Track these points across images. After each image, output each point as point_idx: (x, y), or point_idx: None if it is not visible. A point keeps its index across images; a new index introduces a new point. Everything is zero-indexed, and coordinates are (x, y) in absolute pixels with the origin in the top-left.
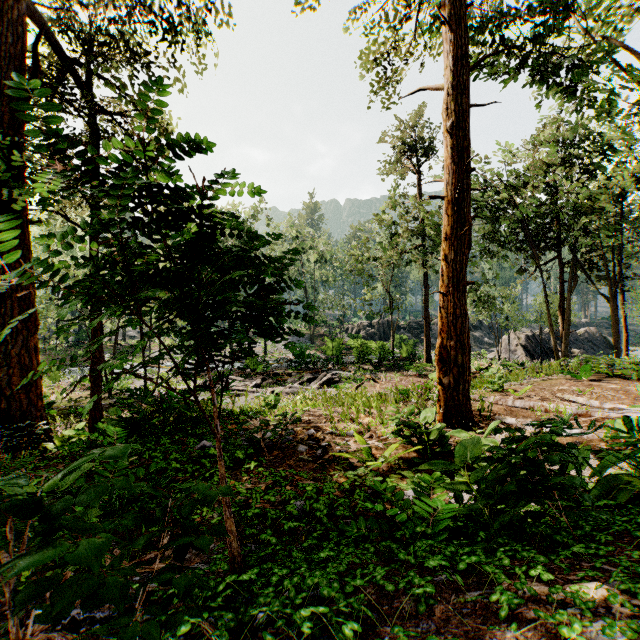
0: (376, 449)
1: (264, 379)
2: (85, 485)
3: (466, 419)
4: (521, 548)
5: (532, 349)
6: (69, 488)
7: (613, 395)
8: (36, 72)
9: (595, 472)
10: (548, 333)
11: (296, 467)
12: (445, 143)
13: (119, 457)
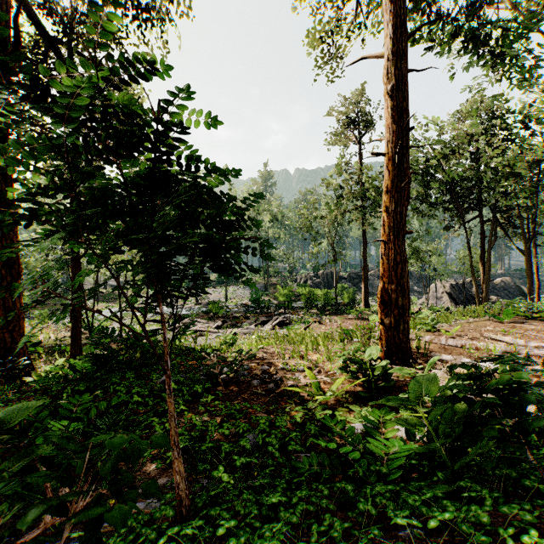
0: (324, 383)
1: (224, 321)
2: (48, 418)
3: (406, 356)
4: (488, 495)
5: (456, 296)
6: (22, 424)
7: (534, 335)
8: (18, 44)
9: None
10: (469, 282)
11: (250, 400)
12: (386, 105)
13: None
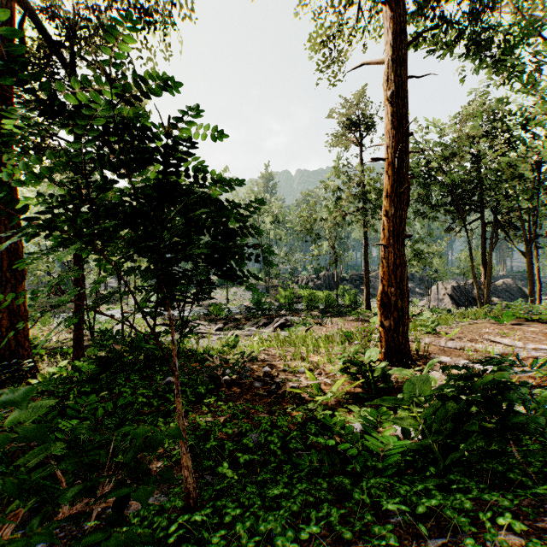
0: (325, 385)
1: (226, 323)
2: (57, 418)
3: (405, 358)
4: (475, 486)
5: (457, 298)
6: (35, 422)
7: (533, 337)
8: None
9: (542, 409)
10: (471, 284)
11: (252, 401)
12: (386, 110)
13: (18, 402)
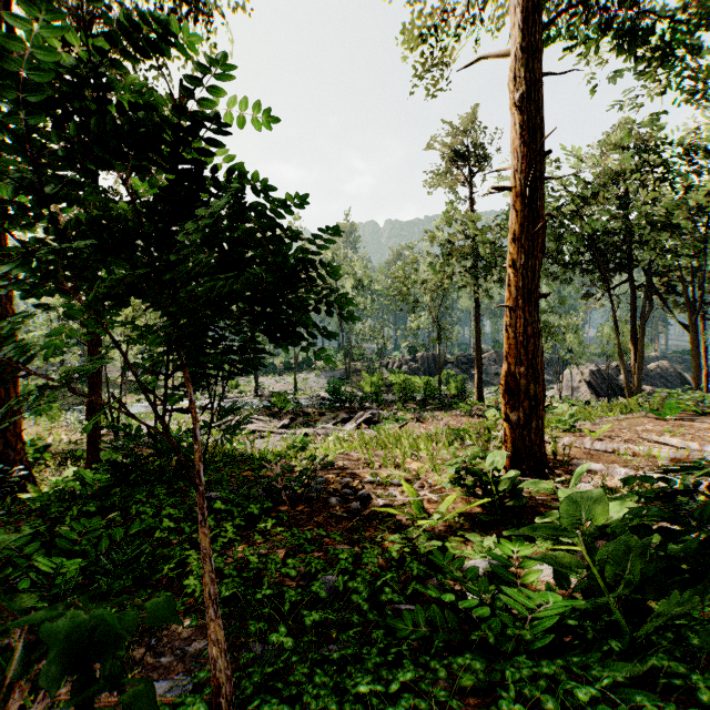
0: (428, 502)
1: (293, 419)
2: (39, 552)
3: (540, 464)
4: (702, 682)
5: (597, 386)
6: None
7: (709, 436)
8: None
9: None
10: (615, 368)
11: (326, 526)
12: (513, 121)
13: None
